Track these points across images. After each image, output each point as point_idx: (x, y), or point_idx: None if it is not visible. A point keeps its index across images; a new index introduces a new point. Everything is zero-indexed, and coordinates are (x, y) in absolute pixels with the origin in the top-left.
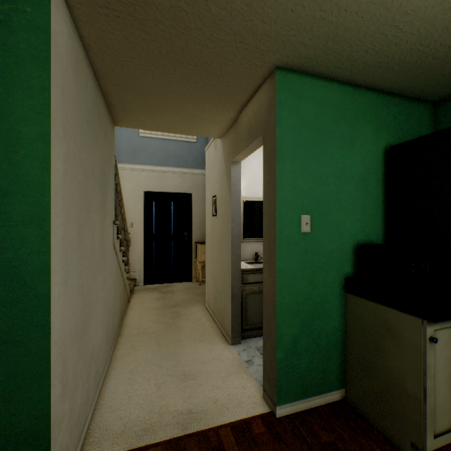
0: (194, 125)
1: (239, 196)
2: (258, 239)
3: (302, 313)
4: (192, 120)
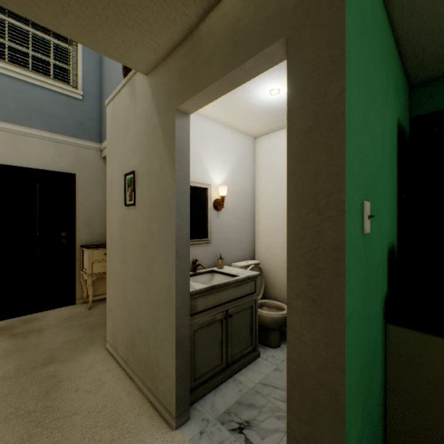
0: (102, 19)
1: (188, 172)
2: (196, 241)
3: (363, 384)
4: None
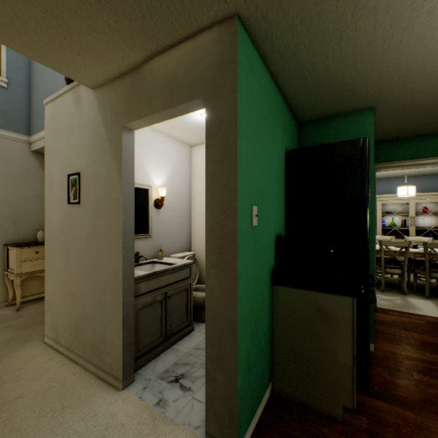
0: (57, 46)
1: (133, 178)
2: (138, 236)
3: (252, 319)
4: (58, 34)
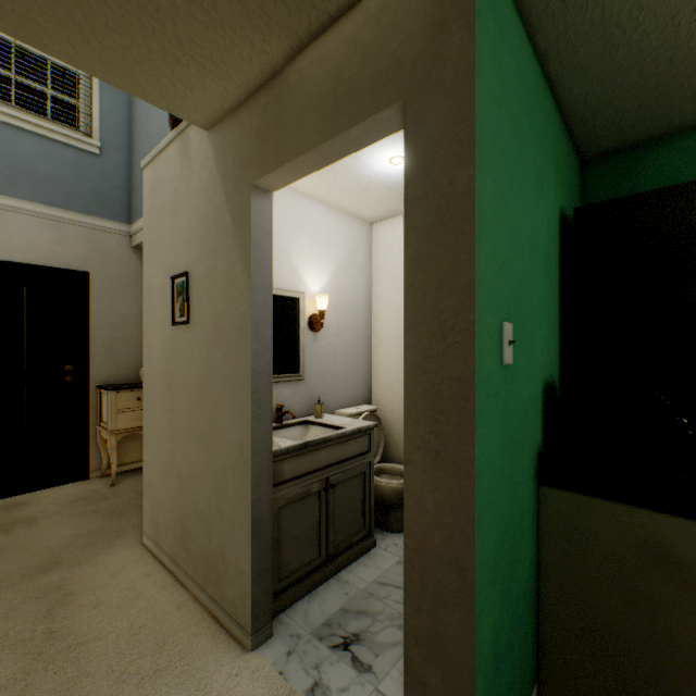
0: (142, 51)
1: (270, 277)
2: (282, 378)
3: (503, 561)
4: (141, 25)
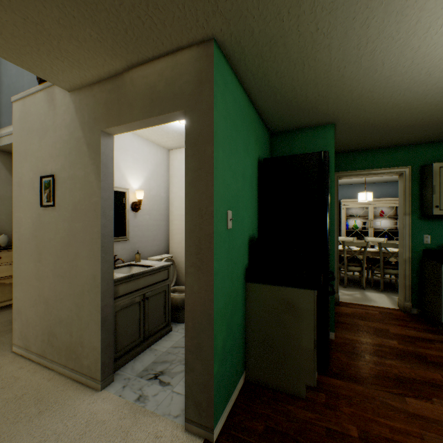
0: (34, 49)
1: (112, 182)
2: (115, 239)
3: (228, 313)
4: (36, 38)
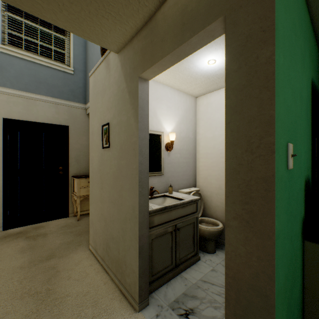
0: (86, 13)
1: (147, 123)
2: (152, 174)
3: (287, 289)
4: None
